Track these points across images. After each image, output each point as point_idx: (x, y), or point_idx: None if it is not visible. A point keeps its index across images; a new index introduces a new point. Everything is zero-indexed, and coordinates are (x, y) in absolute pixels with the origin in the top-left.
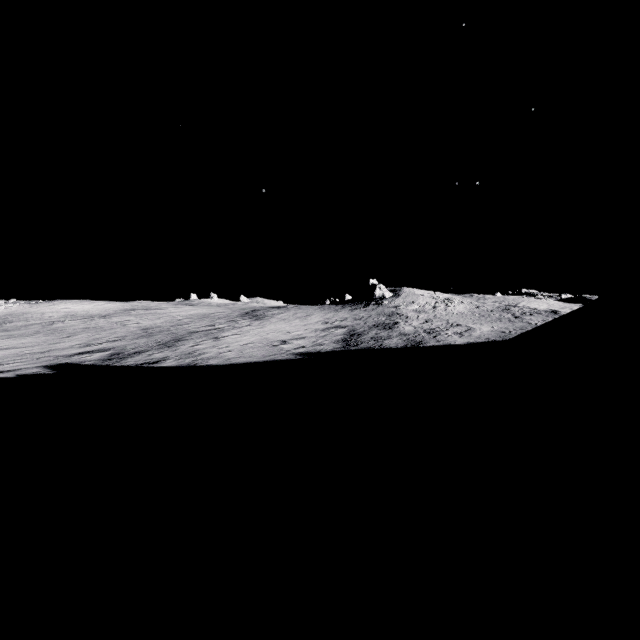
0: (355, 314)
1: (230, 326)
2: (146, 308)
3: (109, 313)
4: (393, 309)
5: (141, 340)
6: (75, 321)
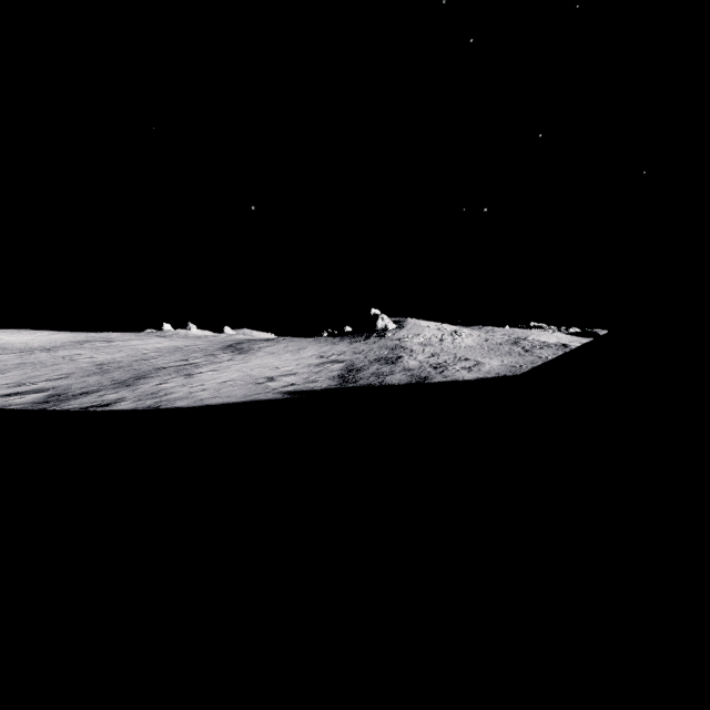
0: (355, 347)
1: (207, 361)
2: (105, 340)
3: (55, 345)
4: (397, 342)
5: (92, 378)
6: (8, 355)
